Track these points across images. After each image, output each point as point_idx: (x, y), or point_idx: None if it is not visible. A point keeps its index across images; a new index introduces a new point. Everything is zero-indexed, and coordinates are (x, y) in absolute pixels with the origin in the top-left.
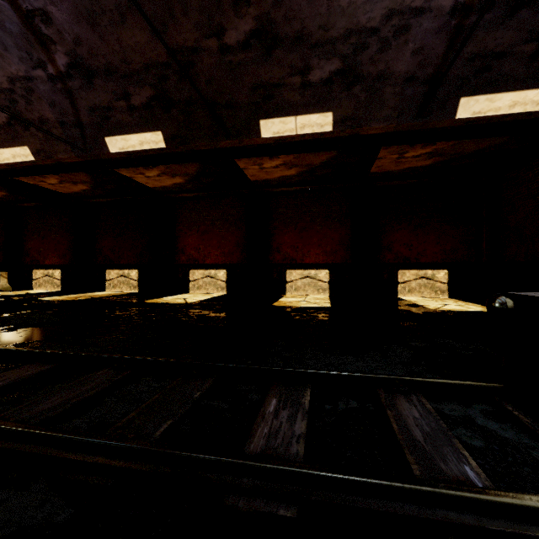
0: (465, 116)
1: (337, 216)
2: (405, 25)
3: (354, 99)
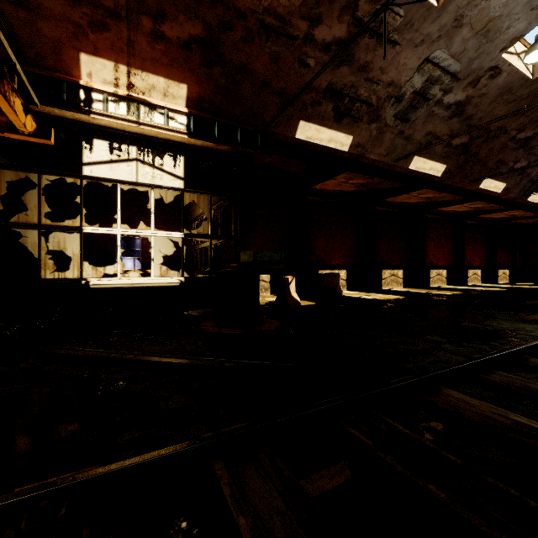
0: None
1: (483, 240)
2: None
3: None
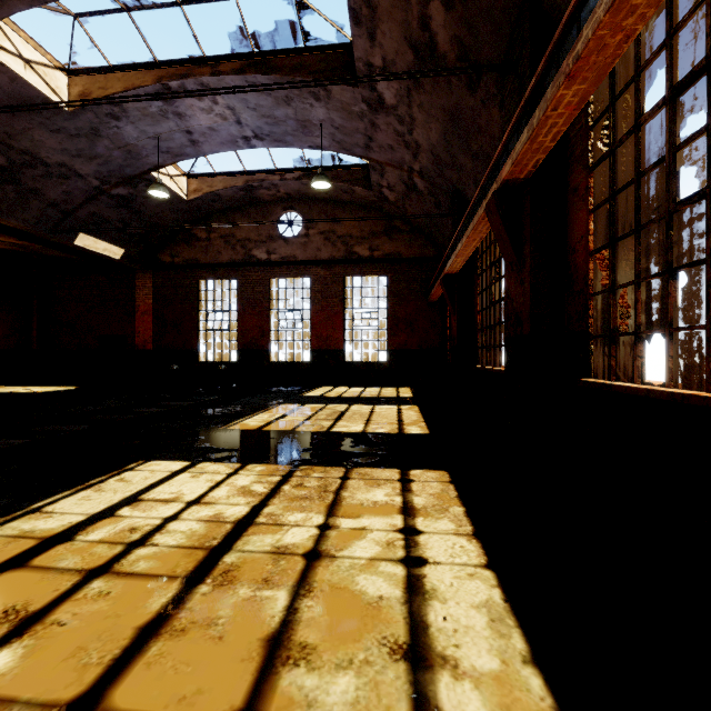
0: (80, 245)
1: None
2: (68, 176)
3: (3, 193)
